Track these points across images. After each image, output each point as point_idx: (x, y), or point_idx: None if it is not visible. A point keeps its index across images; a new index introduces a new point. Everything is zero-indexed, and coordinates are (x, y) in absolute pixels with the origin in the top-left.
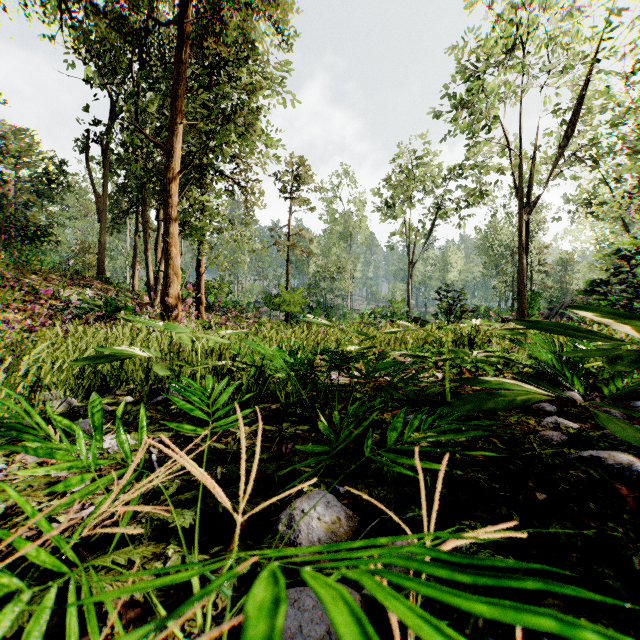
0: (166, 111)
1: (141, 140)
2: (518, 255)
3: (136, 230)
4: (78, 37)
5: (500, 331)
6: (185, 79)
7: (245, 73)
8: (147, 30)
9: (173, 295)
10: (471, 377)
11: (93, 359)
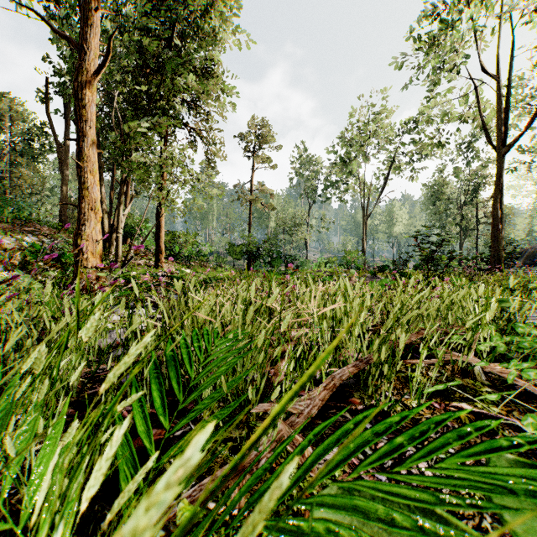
0: None
1: None
2: (494, 199)
3: (111, 186)
4: None
5: None
6: None
7: None
8: None
9: (89, 236)
10: None
11: None
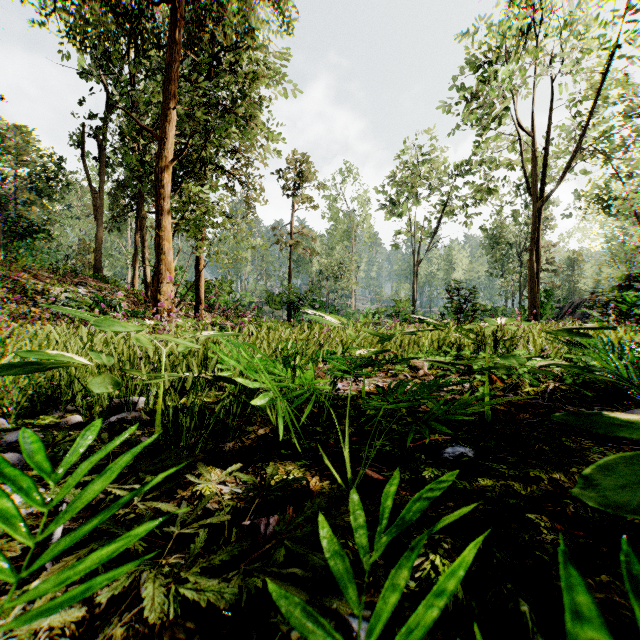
0: (160, 98)
1: (136, 131)
2: (530, 252)
3: (136, 228)
4: (71, 25)
5: (556, 331)
6: (178, 61)
7: (244, 59)
8: (139, 10)
9: (165, 292)
10: (587, 412)
11: (0, 371)
